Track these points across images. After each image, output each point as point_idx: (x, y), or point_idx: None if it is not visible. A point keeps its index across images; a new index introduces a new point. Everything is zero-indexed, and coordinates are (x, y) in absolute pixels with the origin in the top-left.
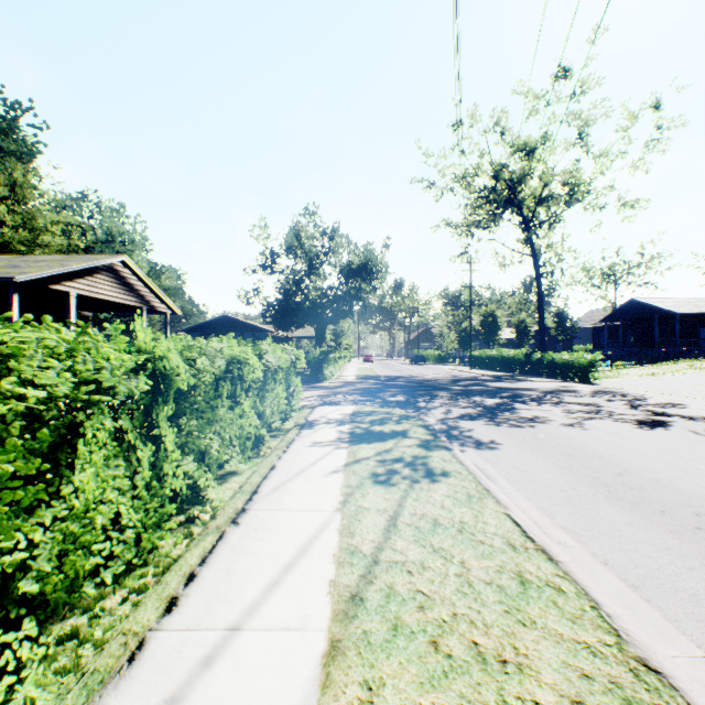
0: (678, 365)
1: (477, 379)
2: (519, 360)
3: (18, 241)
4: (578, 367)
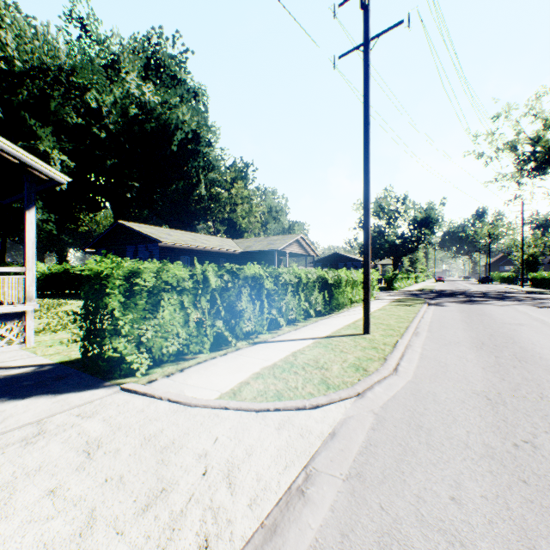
0: None
1: (508, 292)
2: None
3: (243, 223)
4: None
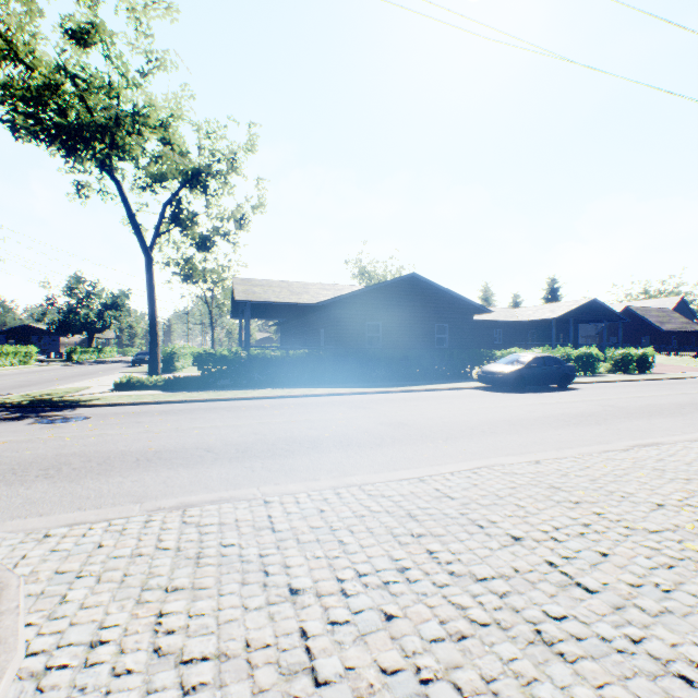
0: None
1: None
2: None
3: None
4: None
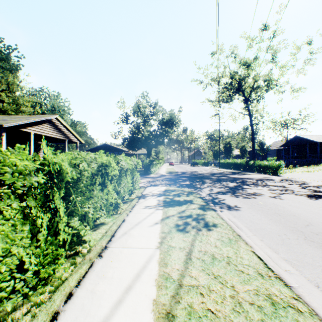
0: (320, 167)
1: (223, 173)
2: (243, 164)
3: (10, 110)
4: (272, 168)
